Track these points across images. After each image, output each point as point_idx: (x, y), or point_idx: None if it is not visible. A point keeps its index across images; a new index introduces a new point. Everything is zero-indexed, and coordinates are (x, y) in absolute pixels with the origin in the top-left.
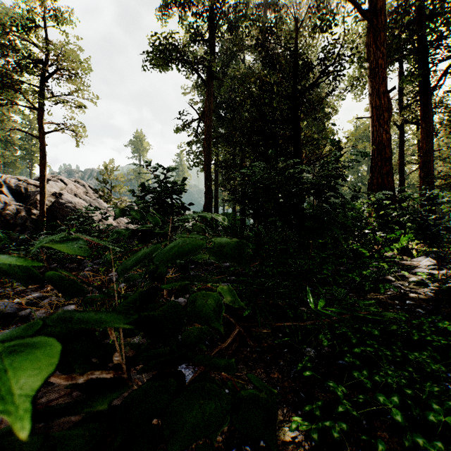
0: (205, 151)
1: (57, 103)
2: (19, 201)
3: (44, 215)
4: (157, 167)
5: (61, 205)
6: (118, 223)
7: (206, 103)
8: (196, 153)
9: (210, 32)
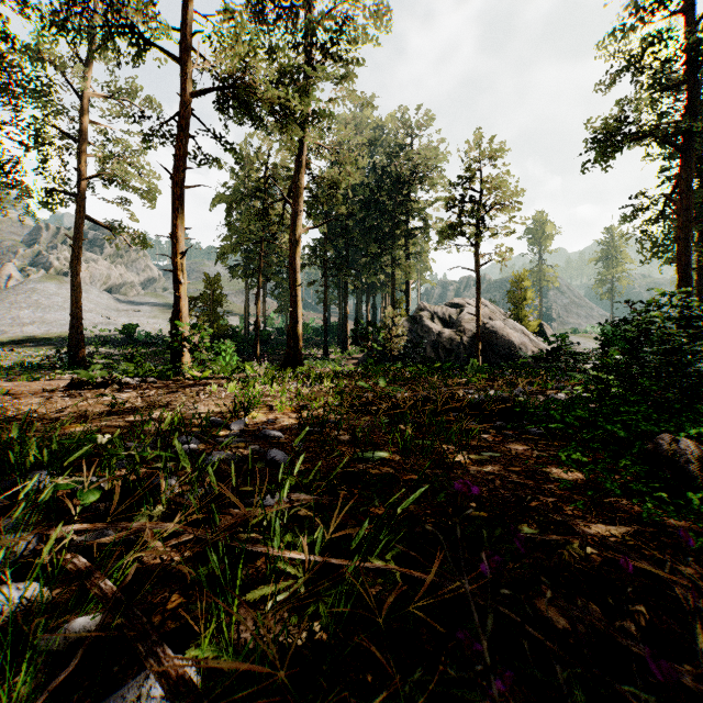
0: (678, 245)
1: (490, 236)
2: (445, 328)
3: (479, 341)
4: (636, 303)
5: (485, 330)
6: (536, 348)
7: (679, 175)
8: (657, 239)
9: (688, 78)
